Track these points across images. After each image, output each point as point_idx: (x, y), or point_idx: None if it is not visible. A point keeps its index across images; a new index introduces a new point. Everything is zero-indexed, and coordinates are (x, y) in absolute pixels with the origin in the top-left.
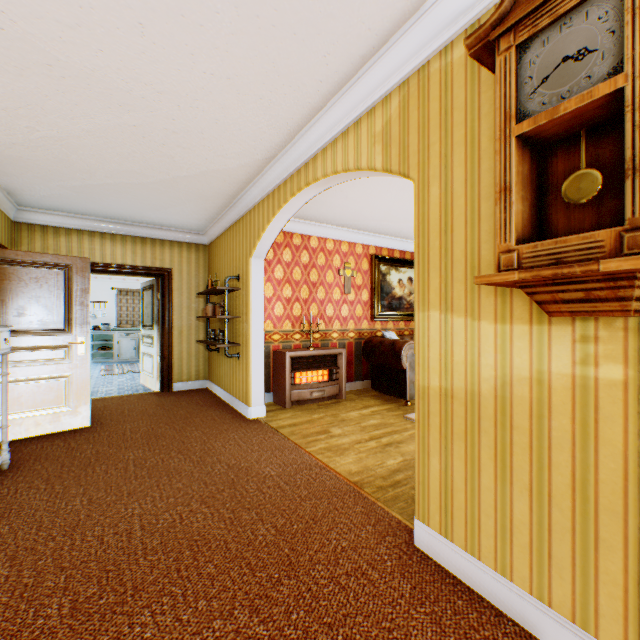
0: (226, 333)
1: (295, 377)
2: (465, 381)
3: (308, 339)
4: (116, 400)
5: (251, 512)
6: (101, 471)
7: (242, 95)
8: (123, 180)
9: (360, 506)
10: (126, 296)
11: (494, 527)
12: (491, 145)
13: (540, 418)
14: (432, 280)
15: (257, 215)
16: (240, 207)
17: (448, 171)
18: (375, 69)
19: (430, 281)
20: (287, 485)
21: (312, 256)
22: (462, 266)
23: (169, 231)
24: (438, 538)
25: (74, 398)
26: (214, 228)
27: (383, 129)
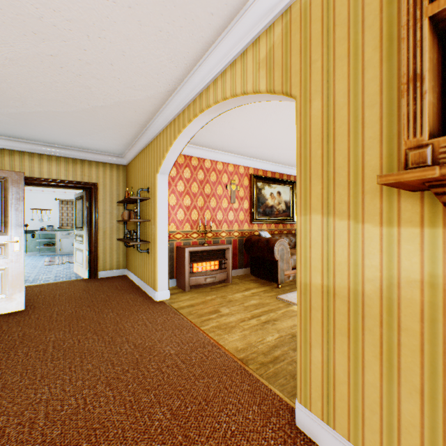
0: (138, 233)
1: (193, 267)
2: (348, 280)
3: (203, 237)
4: (51, 286)
5: (150, 394)
6: (22, 354)
7: (143, 26)
8: (51, 108)
9: (246, 384)
10: (66, 205)
11: (379, 423)
12: (376, 54)
13: (433, 322)
14: (314, 186)
15: (162, 139)
16: (149, 134)
17: (330, 84)
18: (260, 0)
19: (312, 187)
20: (183, 364)
21: (206, 174)
22: (345, 172)
23: (95, 154)
24: (320, 424)
25: (9, 287)
26: (130, 152)
27: (267, 55)
